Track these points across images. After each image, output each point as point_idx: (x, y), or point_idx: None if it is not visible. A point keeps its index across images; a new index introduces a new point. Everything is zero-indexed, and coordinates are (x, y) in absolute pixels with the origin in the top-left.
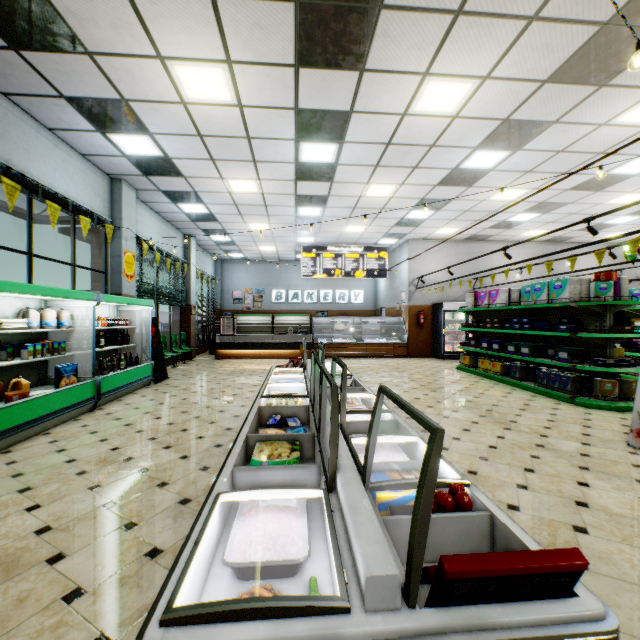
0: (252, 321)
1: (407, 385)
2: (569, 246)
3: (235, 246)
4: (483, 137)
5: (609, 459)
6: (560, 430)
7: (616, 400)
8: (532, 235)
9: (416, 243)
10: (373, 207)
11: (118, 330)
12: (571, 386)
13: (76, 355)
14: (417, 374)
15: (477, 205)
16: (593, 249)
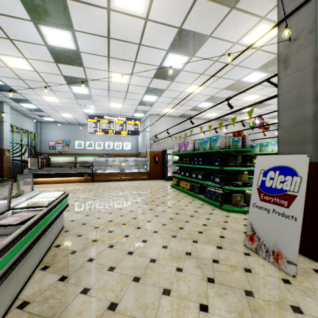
0: (62, 160)
1: (133, 200)
2: (228, 123)
3: (44, 112)
4: (170, 42)
5: (231, 264)
6: (207, 234)
7: (243, 206)
8: (211, 116)
9: (154, 117)
10: (120, 90)
11: None
12: (221, 198)
13: None
14: (146, 191)
15: (180, 95)
16: (238, 125)
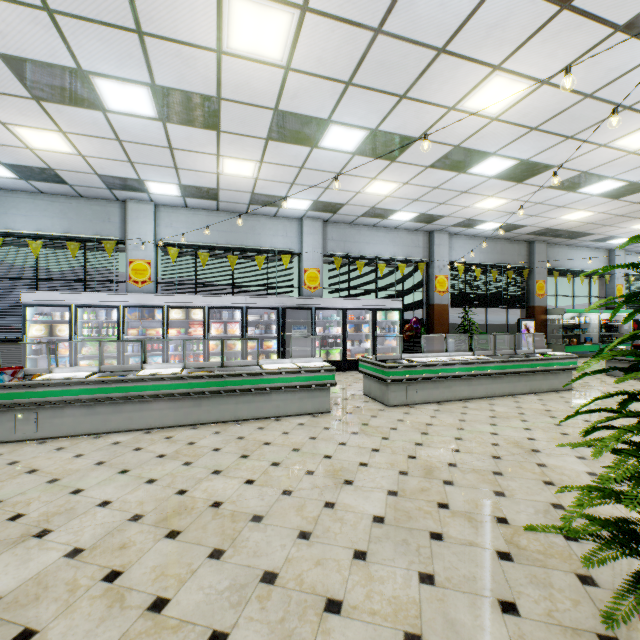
0: None
1: None
2: None
3: None
4: None
5: None
6: None
7: None
8: None
9: None
10: None
11: (611, 325)
12: None
13: (590, 335)
14: None
15: None
16: None
